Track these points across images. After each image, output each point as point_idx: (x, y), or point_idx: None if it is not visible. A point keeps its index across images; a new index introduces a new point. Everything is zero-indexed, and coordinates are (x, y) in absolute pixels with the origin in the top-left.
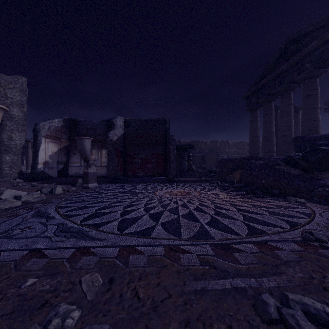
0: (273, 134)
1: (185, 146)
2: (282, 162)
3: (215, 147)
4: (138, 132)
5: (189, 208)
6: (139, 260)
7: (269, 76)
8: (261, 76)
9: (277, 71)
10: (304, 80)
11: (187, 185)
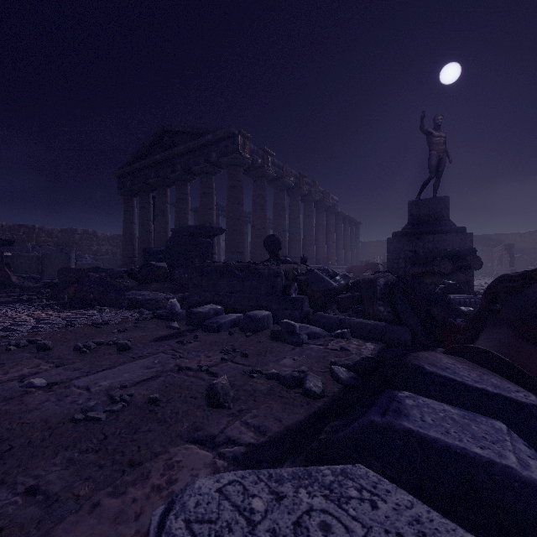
0: (151, 234)
1: None
2: (127, 275)
3: (70, 240)
4: None
5: None
6: None
7: (144, 161)
8: (137, 156)
9: (152, 159)
10: (177, 181)
11: None
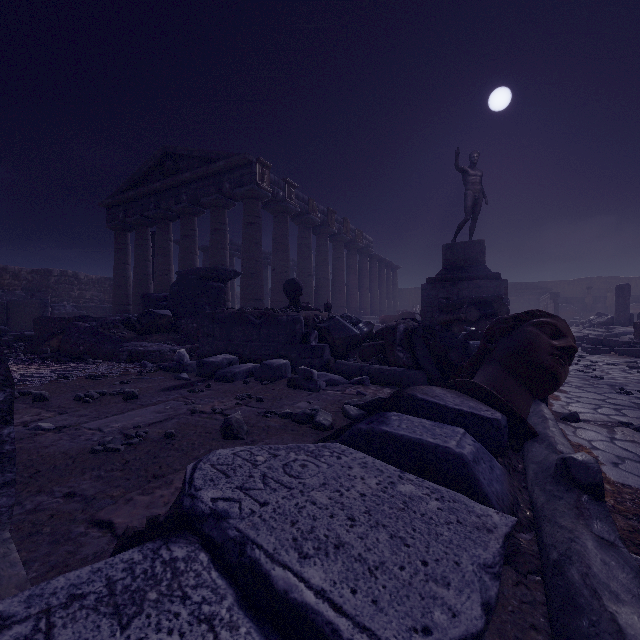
0: (149, 277)
1: None
2: (123, 324)
3: (44, 284)
4: None
5: None
6: None
7: (141, 189)
8: (132, 182)
9: (151, 187)
10: (182, 214)
11: None
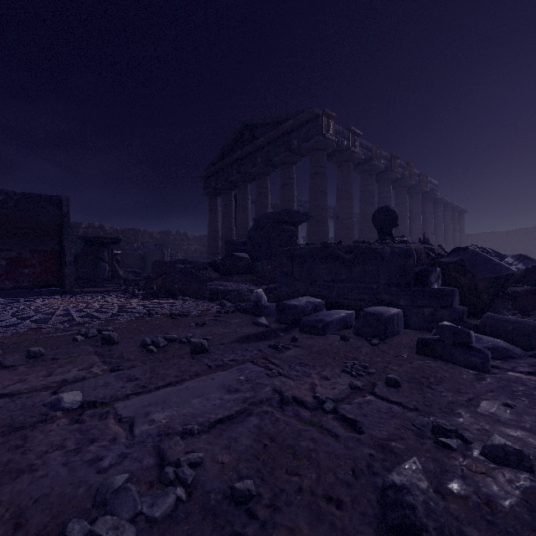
0: (232, 231)
1: (105, 239)
2: (210, 266)
3: (166, 241)
4: (0, 213)
5: (70, 311)
6: (4, 334)
7: (227, 159)
8: (220, 156)
9: (234, 156)
10: (257, 175)
11: (88, 295)
